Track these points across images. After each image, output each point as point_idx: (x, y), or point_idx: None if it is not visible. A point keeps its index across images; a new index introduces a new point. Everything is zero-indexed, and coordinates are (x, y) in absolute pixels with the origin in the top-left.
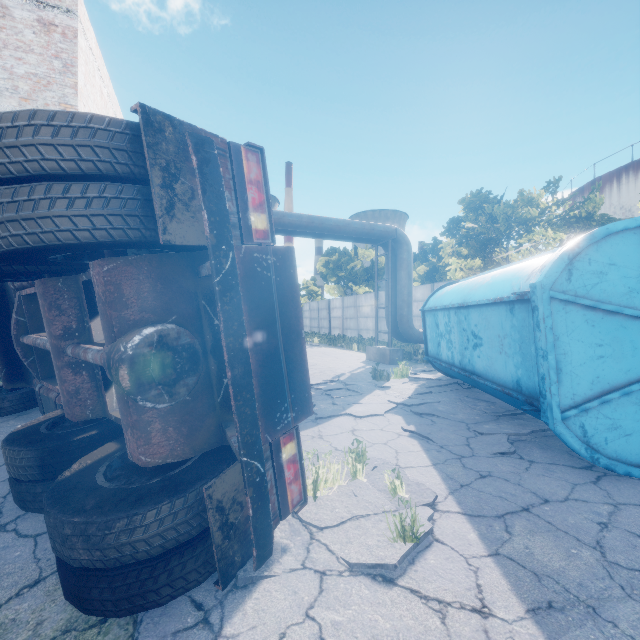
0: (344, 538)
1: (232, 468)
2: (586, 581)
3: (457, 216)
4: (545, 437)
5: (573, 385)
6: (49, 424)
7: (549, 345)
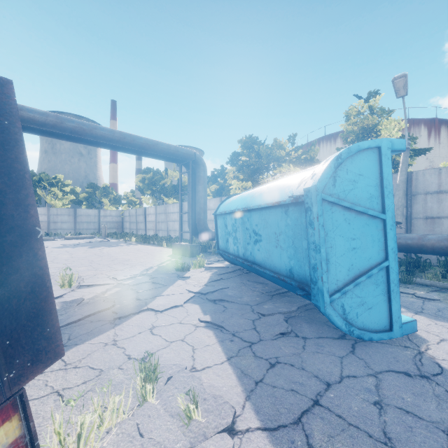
0: None
1: None
2: None
3: (237, 151)
4: (307, 311)
5: (337, 273)
6: None
7: (321, 240)
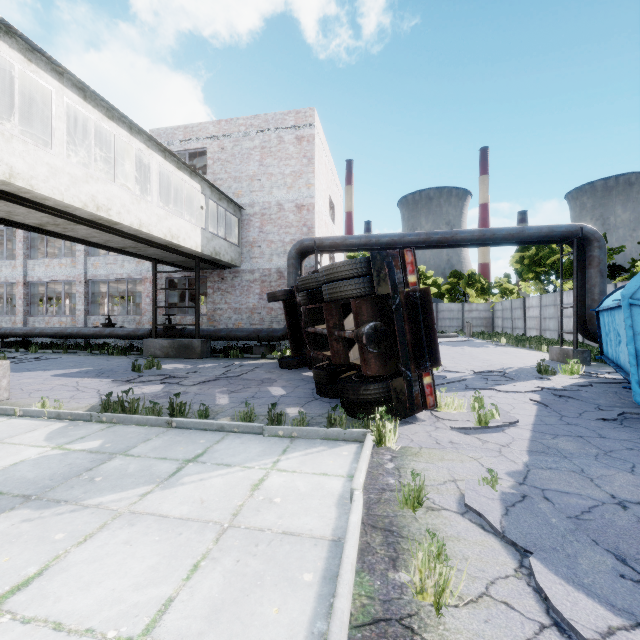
0: (453, 423)
1: (400, 378)
2: (576, 453)
3: None
4: None
5: None
6: (326, 365)
7: (628, 338)
